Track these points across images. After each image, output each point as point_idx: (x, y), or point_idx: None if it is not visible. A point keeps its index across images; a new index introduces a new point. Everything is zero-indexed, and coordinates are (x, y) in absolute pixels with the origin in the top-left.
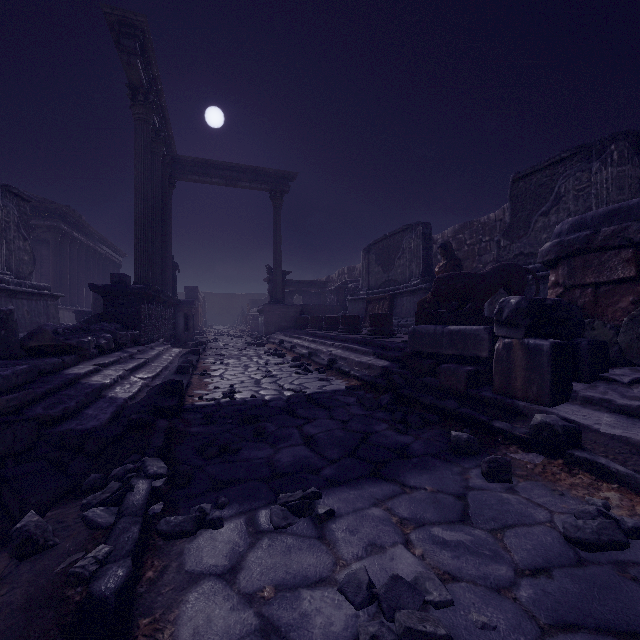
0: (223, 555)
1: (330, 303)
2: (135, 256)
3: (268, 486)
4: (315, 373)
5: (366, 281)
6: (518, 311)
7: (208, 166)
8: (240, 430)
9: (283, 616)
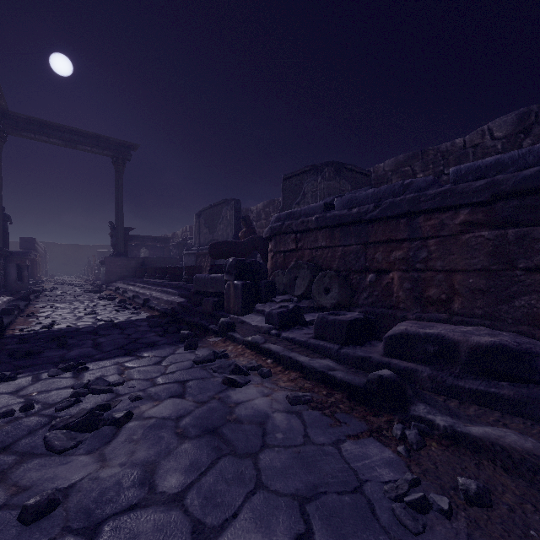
0: (13, 388)
1: (173, 256)
2: None
3: (55, 365)
4: (132, 310)
5: (198, 239)
6: (231, 266)
7: (45, 126)
8: (48, 344)
9: (39, 397)
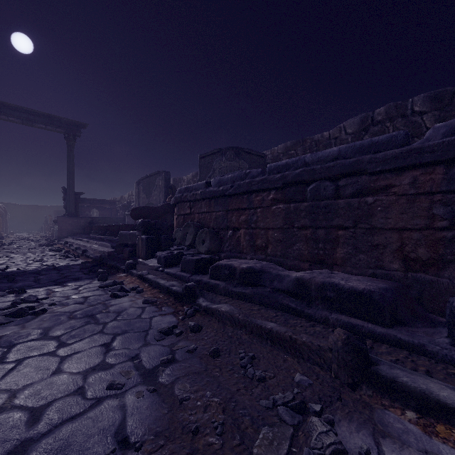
0: None
1: (119, 216)
2: None
3: (4, 291)
4: (73, 258)
5: (137, 203)
6: (139, 225)
7: (4, 107)
8: (1, 280)
9: None
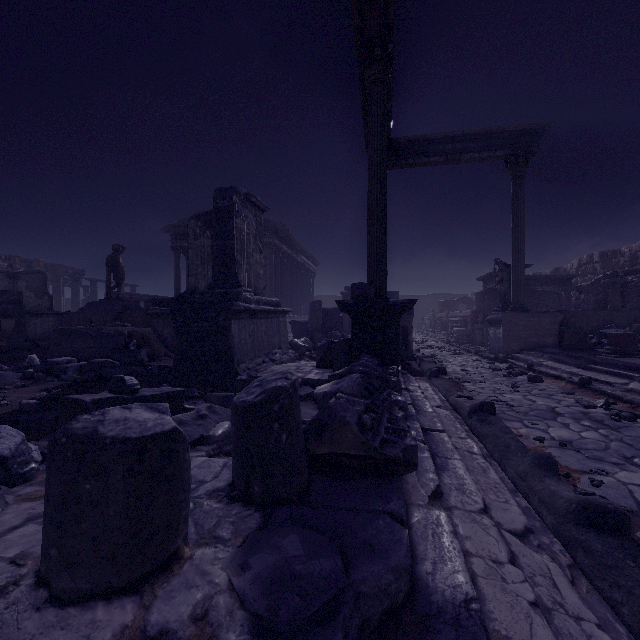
0: None
1: (578, 305)
2: (369, 259)
3: None
4: None
5: None
6: None
7: (425, 143)
8: None
9: None
